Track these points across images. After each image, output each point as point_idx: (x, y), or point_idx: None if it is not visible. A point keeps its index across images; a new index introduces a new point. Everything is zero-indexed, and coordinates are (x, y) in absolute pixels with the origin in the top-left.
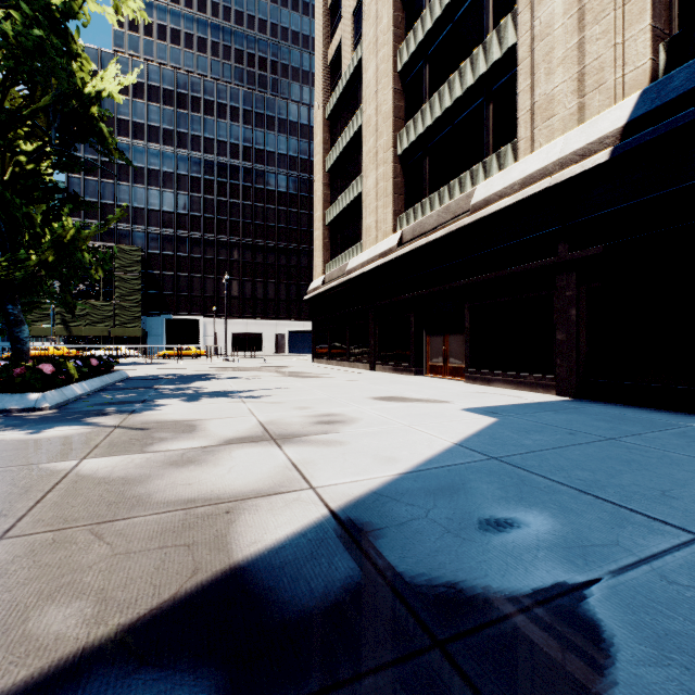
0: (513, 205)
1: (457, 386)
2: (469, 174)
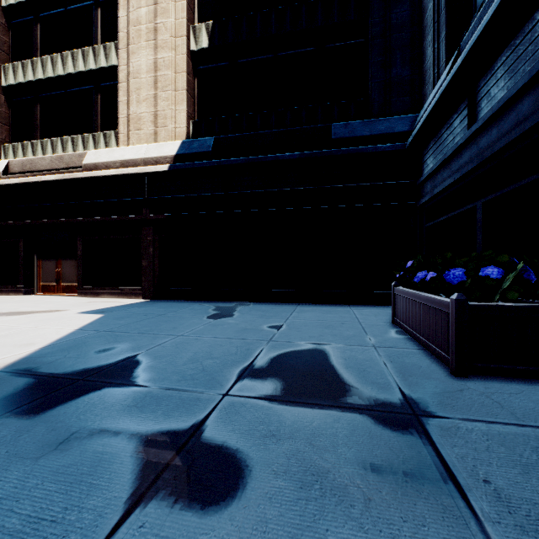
0: (115, 176)
1: (71, 299)
2: (81, 138)
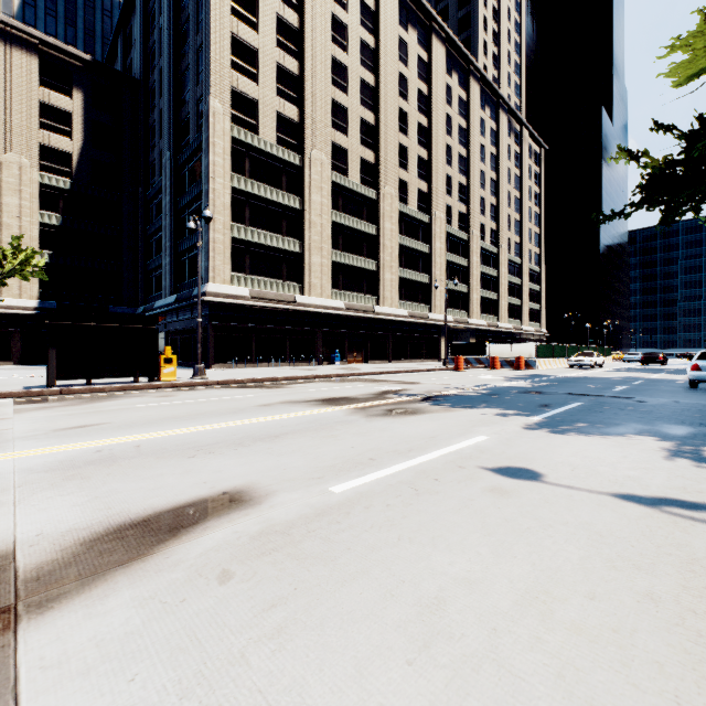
0: None
1: None
2: None
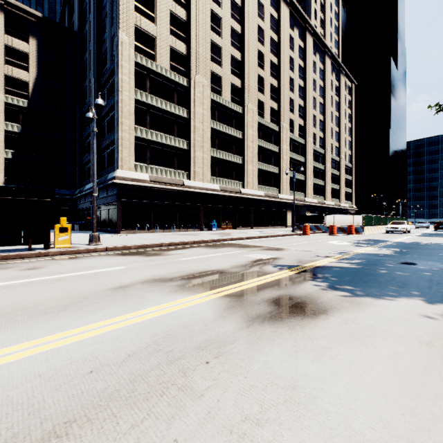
0: None
1: None
2: None
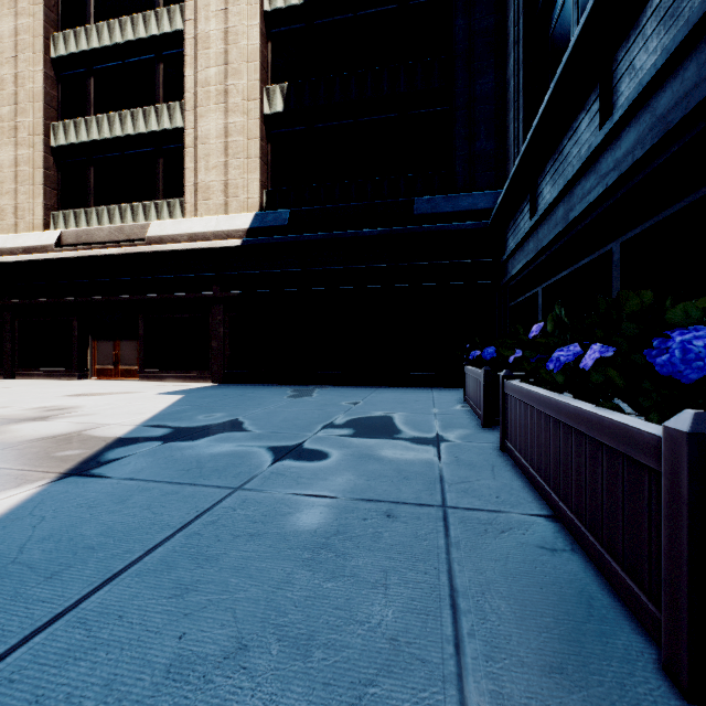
0: (183, 250)
1: (135, 383)
2: (142, 206)
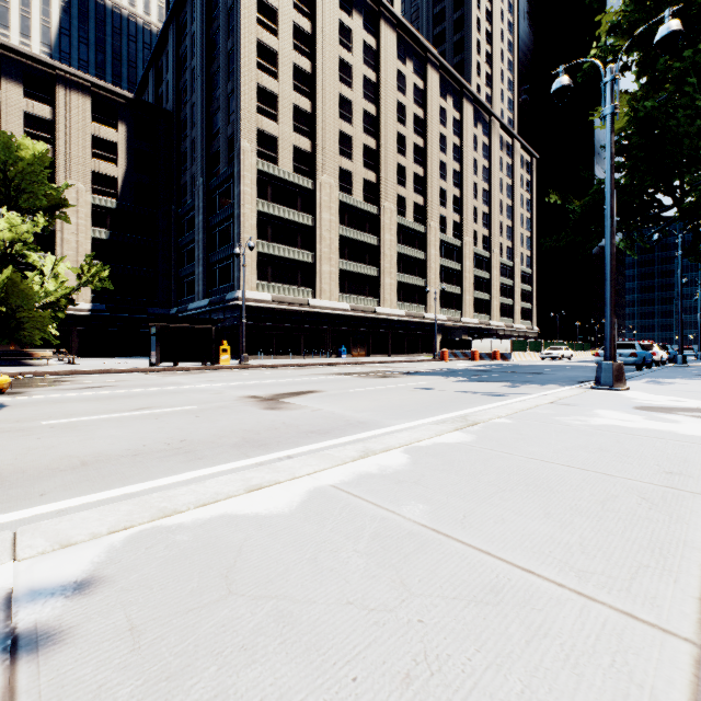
0: None
1: None
2: None
